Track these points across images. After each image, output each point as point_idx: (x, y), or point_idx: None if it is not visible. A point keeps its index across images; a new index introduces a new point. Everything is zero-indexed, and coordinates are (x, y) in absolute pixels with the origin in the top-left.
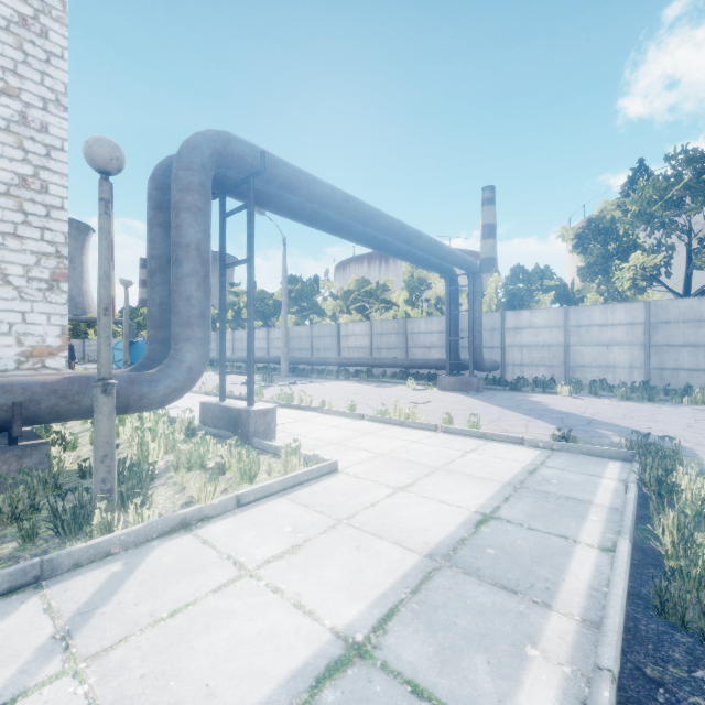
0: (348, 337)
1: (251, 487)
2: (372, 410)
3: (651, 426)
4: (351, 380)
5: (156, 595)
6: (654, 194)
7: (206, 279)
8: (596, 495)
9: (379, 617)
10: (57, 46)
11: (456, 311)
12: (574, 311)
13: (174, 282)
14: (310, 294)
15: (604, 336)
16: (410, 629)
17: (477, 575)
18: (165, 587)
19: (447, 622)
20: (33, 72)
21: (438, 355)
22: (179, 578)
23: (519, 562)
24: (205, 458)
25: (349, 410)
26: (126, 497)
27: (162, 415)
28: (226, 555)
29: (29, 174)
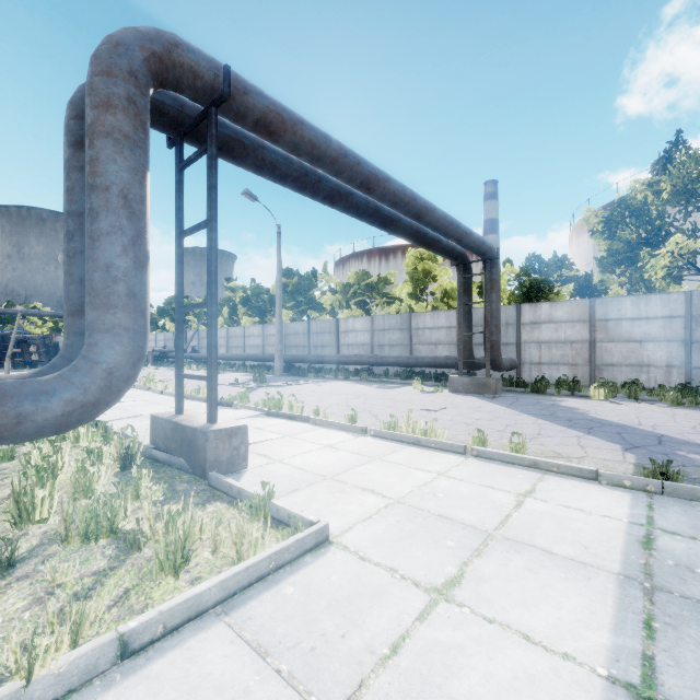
0: (348, 333)
1: (159, 606)
2: (377, 420)
3: None
4: (351, 380)
5: None
6: (696, 169)
7: (138, 240)
8: None
9: None
10: None
11: (470, 302)
12: (601, 303)
13: (87, 244)
14: (307, 288)
15: (636, 331)
16: None
17: None
18: None
19: None
20: None
21: (446, 352)
22: None
23: None
24: (117, 518)
25: (349, 420)
26: None
27: (103, 432)
28: None
29: None
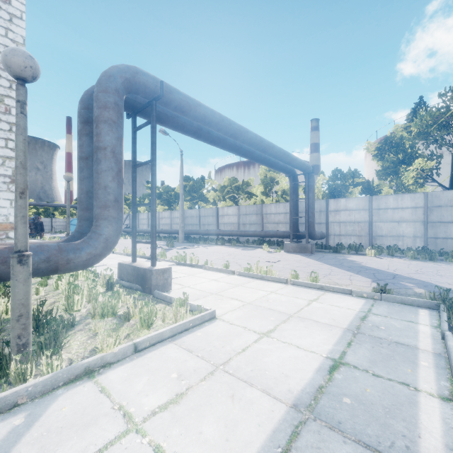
0: (224, 216)
1: (147, 335)
2: (240, 267)
3: (439, 280)
4: (226, 245)
5: None
6: (430, 120)
7: (119, 173)
8: (419, 340)
9: None
10: (18, 10)
11: (297, 199)
12: (375, 199)
13: (95, 176)
14: (198, 188)
15: (396, 216)
16: None
17: (340, 430)
18: (56, 446)
19: None
20: None
21: (284, 228)
22: (70, 434)
23: (374, 413)
24: (115, 308)
25: (224, 267)
26: (44, 345)
27: (91, 272)
28: (118, 405)
29: None
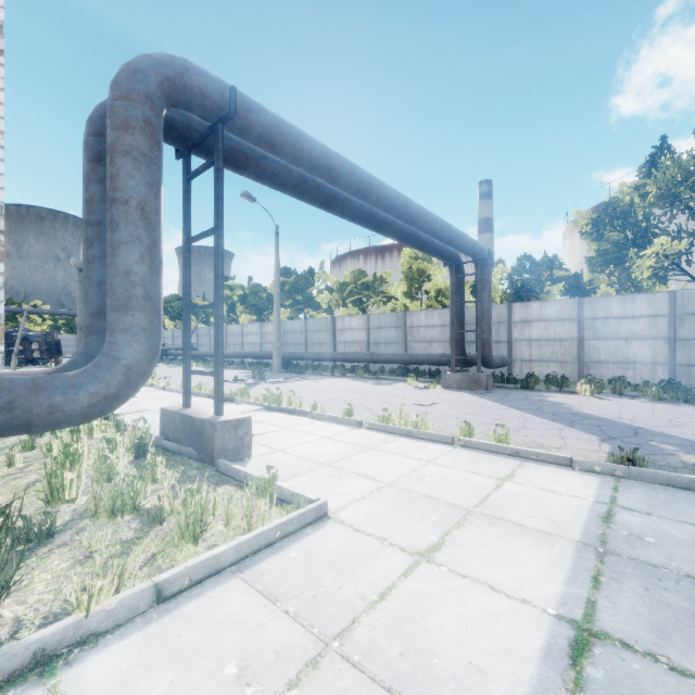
0: (344, 331)
1: (185, 563)
2: (372, 414)
3: None
4: (347, 377)
5: None
6: (680, 173)
7: (153, 248)
8: None
9: None
10: None
11: (462, 301)
12: (589, 302)
13: (108, 252)
14: (304, 287)
15: (622, 329)
16: None
17: None
18: None
19: None
20: None
21: (440, 350)
22: None
23: None
24: (139, 497)
25: (345, 414)
26: None
27: (115, 424)
28: None
29: None
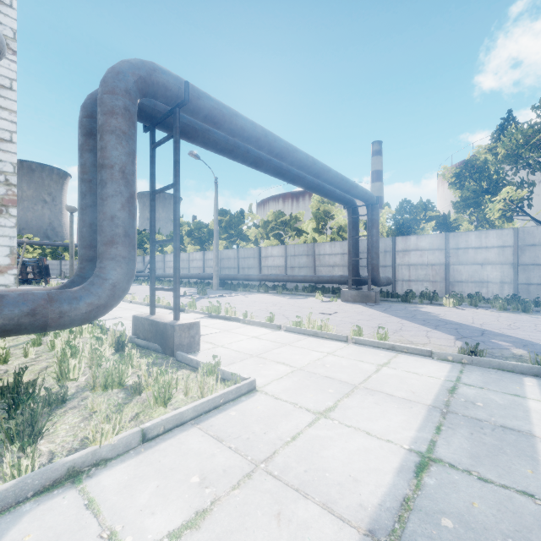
0: (267, 258)
1: (161, 417)
2: (288, 320)
3: (540, 337)
4: (270, 293)
5: None
6: (521, 139)
7: (131, 200)
8: (532, 423)
9: None
10: None
11: (357, 236)
12: (453, 236)
13: (99, 202)
14: (237, 224)
15: (478, 257)
16: None
17: None
18: None
19: None
20: None
21: (341, 272)
22: None
23: None
24: (123, 376)
25: (268, 320)
26: (15, 433)
27: (99, 327)
28: (108, 532)
29: None
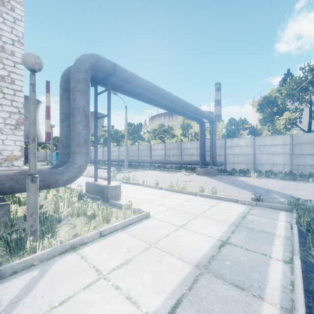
0: (155, 150)
1: (107, 226)
2: (166, 184)
3: (296, 193)
4: (156, 170)
5: (54, 291)
6: (295, 85)
7: (87, 124)
8: (276, 230)
9: (171, 305)
10: (19, 15)
11: (204, 138)
12: (258, 138)
13: (72, 125)
14: (137, 131)
15: (271, 150)
16: (188, 313)
17: (222, 278)
18: (59, 286)
19: (208, 309)
20: (7, 27)
21: (196, 158)
22: (66, 280)
23: (243, 270)
24: (86, 210)
25: (155, 185)
26: (44, 232)
27: (68, 188)
28: (92, 265)
29: (5, 75)
